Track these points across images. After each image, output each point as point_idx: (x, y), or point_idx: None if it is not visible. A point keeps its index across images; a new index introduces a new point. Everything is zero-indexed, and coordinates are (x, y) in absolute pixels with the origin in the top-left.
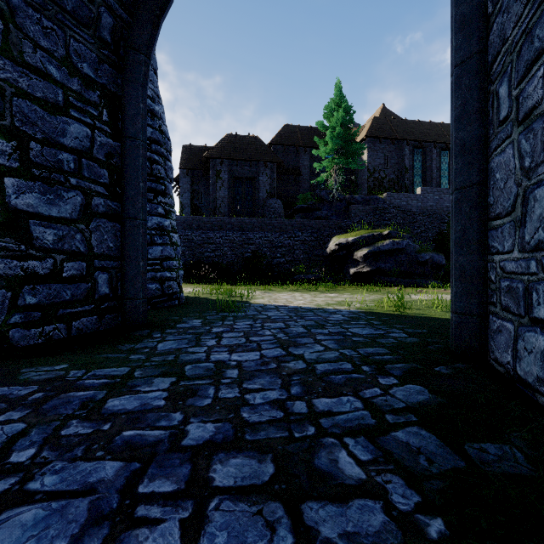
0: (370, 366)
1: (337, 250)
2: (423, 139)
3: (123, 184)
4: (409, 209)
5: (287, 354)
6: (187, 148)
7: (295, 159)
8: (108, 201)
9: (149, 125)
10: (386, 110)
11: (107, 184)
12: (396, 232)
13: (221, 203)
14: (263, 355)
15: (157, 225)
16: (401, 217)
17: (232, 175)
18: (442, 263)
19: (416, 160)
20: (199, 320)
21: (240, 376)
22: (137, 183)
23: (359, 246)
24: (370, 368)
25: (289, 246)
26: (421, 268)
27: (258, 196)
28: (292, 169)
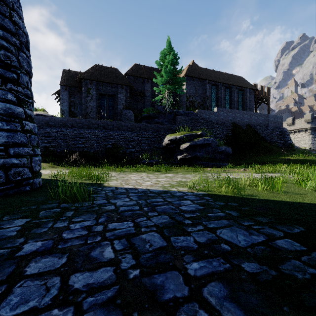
0: None
1: (169, 143)
2: (216, 80)
3: None
4: (210, 120)
5: None
6: (66, 71)
7: (141, 86)
8: None
9: None
10: (194, 64)
11: None
12: (205, 133)
13: (91, 110)
14: None
15: (4, 111)
16: (206, 124)
17: (99, 92)
18: (230, 152)
19: (212, 92)
20: (24, 219)
21: None
22: None
23: (184, 141)
24: None
25: (138, 141)
26: (219, 155)
27: (117, 108)
28: (140, 92)
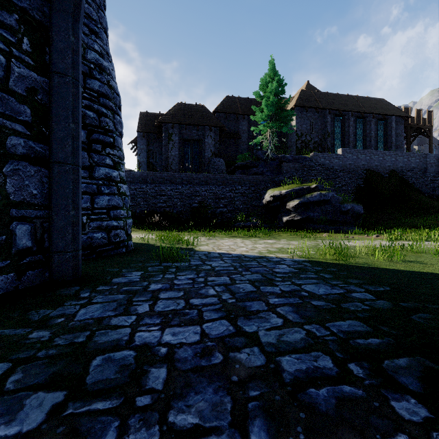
0: (360, 365)
1: (271, 201)
2: (342, 109)
3: (51, 124)
4: (331, 167)
5: (236, 333)
6: (144, 114)
7: (235, 125)
8: (30, 142)
9: (97, 78)
10: (310, 86)
11: (29, 123)
12: (322, 186)
13: (172, 161)
14: (205, 334)
15: (105, 176)
16: (325, 173)
17: (182, 137)
18: (361, 212)
19: (336, 126)
20: (139, 272)
21: (167, 387)
22: (67, 123)
23: (291, 197)
24: (362, 369)
25: (230, 198)
26: (343, 216)
27: (204, 156)
28: (233, 133)
